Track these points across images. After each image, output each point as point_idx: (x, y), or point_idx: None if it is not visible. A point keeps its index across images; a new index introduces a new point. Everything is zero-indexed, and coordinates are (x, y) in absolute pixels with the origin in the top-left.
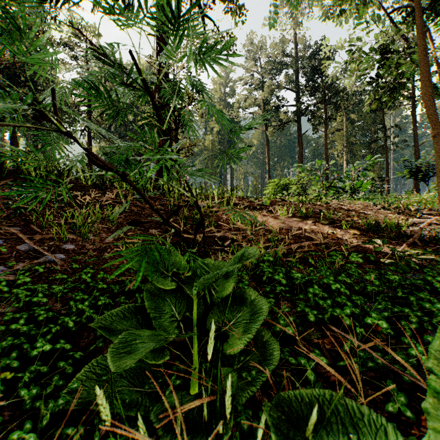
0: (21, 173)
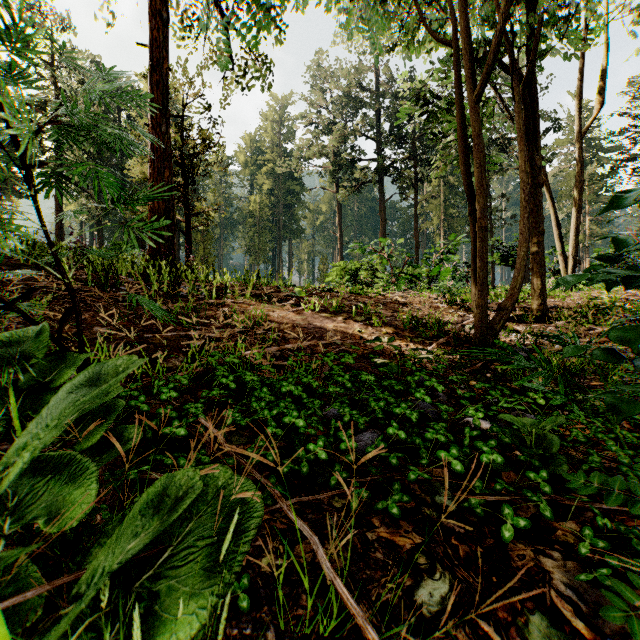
0: None
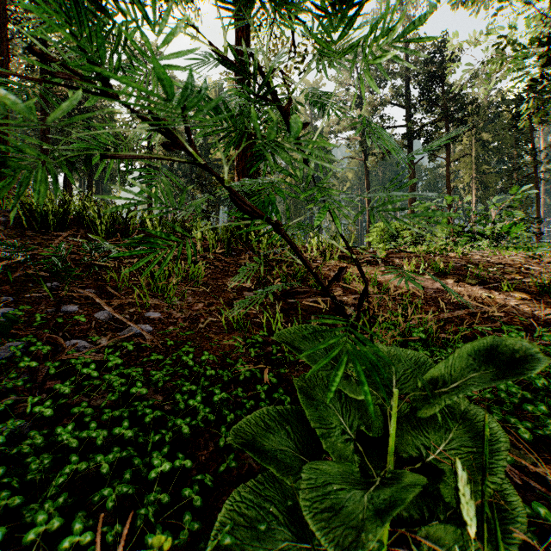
0: (82, 222)
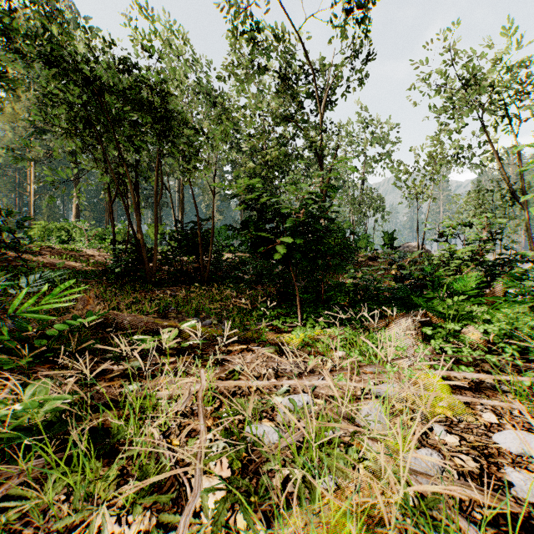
0: None
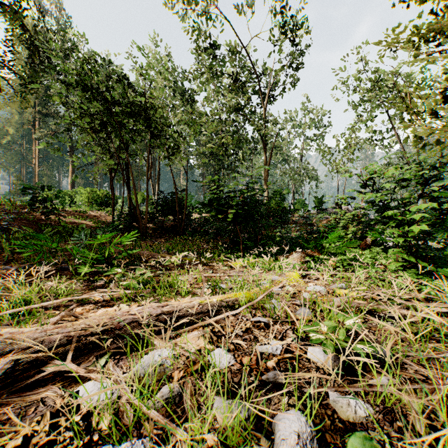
0: None
